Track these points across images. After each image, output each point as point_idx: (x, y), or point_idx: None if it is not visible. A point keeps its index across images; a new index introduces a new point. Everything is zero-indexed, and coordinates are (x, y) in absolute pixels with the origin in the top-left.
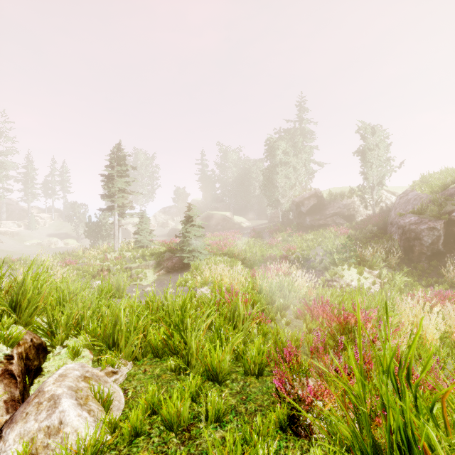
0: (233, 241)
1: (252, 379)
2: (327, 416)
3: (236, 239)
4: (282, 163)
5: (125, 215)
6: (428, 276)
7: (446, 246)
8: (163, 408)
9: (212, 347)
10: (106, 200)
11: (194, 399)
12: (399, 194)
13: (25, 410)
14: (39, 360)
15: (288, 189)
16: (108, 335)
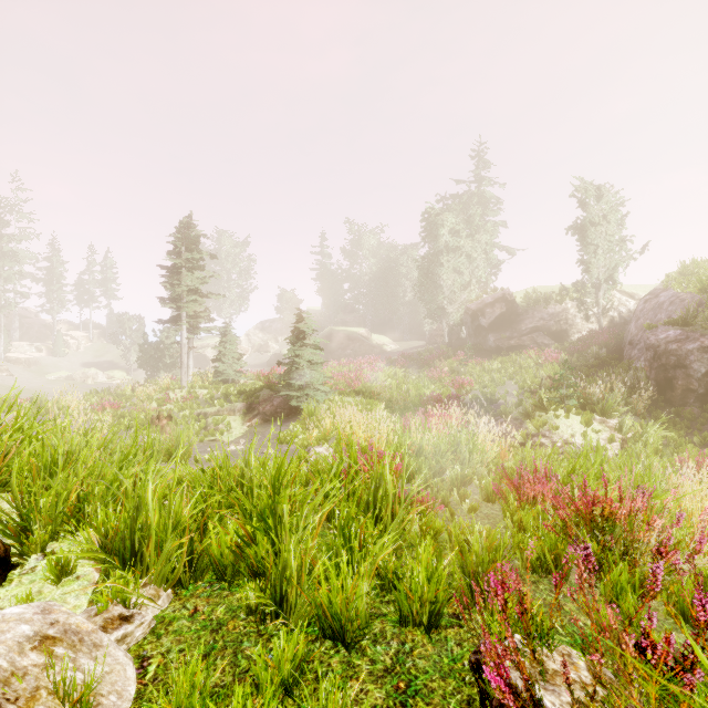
0: (371, 372)
1: (416, 636)
2: None
3: (375, 370)
4: (449, 249)
5: (199, 330)
6: (702, 429)
7: None
8: None
9: (333, 564)
10: (169, 305)
11: (289, 691)
12: (640, 297)
13: None
14: None
15: (458, 290)
16: (121, 537)
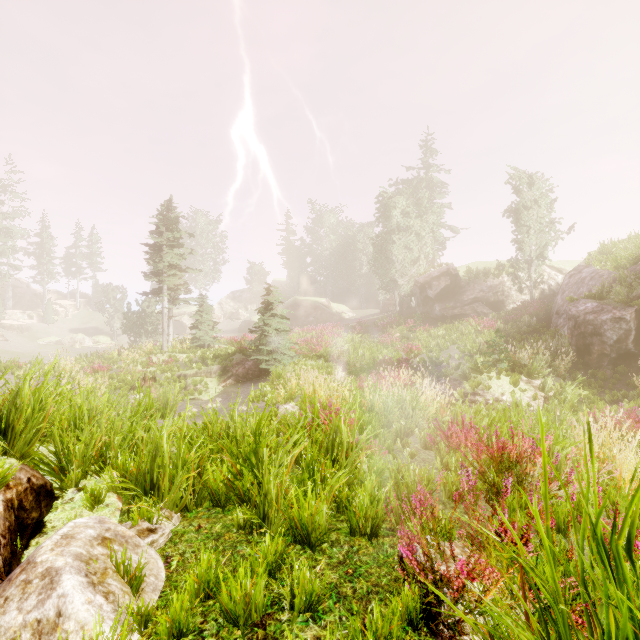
0: (331, 338)
1: (361, 542)
2: (497, 617)
3: (335, 336)
4: (400, 228)
5: (178, 301)
6: (613, 388)
7: (639, 344)
8: (222, 590)
9: (301, 492)
10: (152, 279)
11: (273, 573)
12: (567, 271)
13: (3, 593)
14: (40, 511)
15: (409, 265)
16: (143, 474)
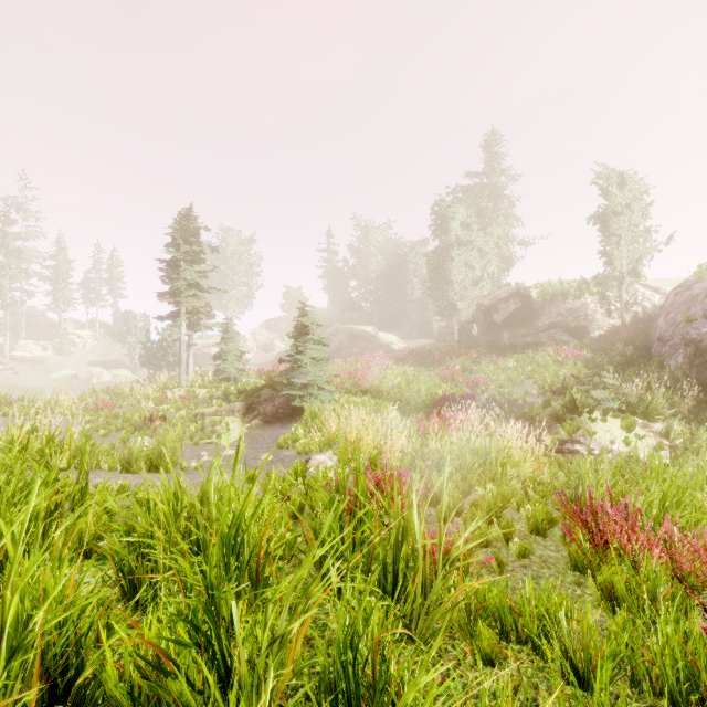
0: (379, 371)
1: None
2: None
3: (383, 368)
4: (460, 243)
5: (199, 326)
6: None
7: None
8: None
9: None
10: (166, 300)
11: None
12: (665, 291)
13: None
14: None
15: (470, 286)
16: None
